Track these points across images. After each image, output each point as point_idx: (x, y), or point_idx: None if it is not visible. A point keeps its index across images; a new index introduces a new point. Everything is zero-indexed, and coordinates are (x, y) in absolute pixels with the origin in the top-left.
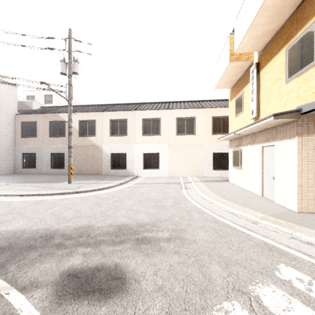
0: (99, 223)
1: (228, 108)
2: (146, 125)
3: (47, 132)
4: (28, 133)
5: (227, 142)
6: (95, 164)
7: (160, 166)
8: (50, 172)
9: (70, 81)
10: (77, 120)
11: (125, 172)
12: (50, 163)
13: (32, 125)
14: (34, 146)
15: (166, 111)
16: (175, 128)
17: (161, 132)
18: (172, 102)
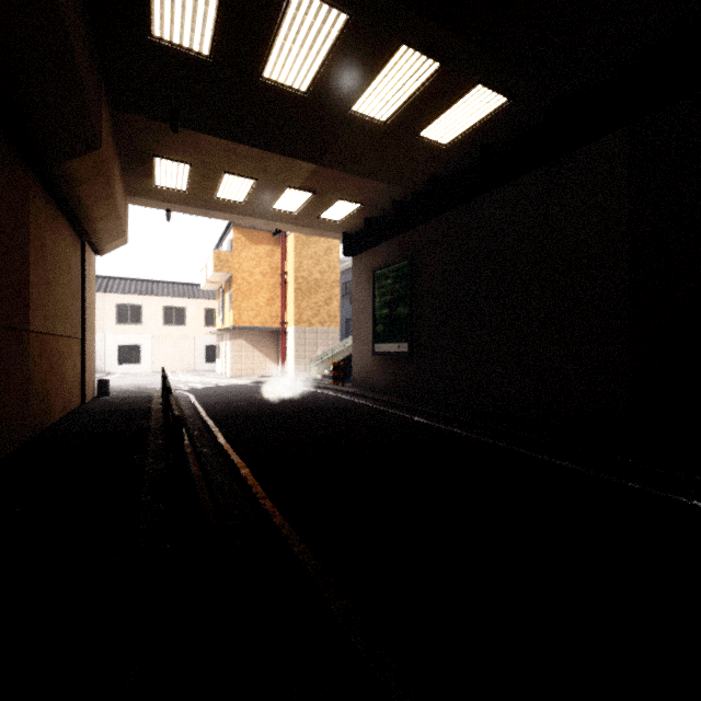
0: (118, 385)
1: None
2: (123, 312)
3: None
4: None
5: None
6: None
7: (142, 361)
8: None
9: None
10: None
11: None
12: None
13: None
14: None
15: (150, 298)
16: (162, 317)
17: (144, 322)
18: (156, 281)
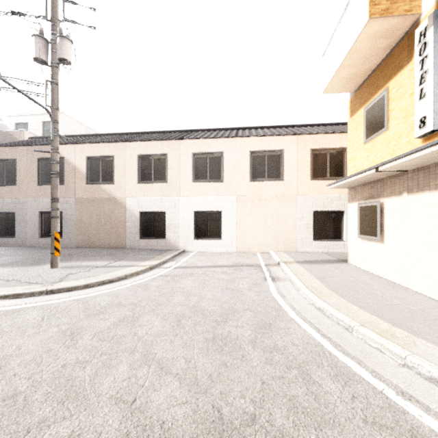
0: None
1: (339, 134)
2: (200, 164)
3: (33, 177)
4: (3, 178)
5: (337, 193)
6: (113, 230)
7: (222, 234)
8: (39, 244)
9: (54, 76)
10: (83, 156)
11: (163, 243)
12: (39, 228)
13: (9, 165)
14: (12, 201)
15: (233, 140)
16: (248, 169)
17: (225, 176)
18: (241, 128)
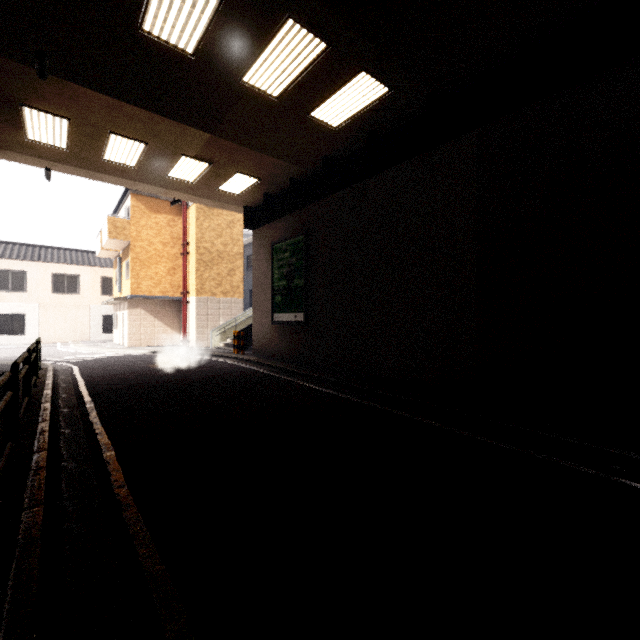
0: None
1: None
2: (2, 278)
3: None
4: None
5: None
6: None
7: (26, 331)
8: None
9: None
10: None
11: None
12: None
13: None
14: None
15: (36, 264)
16: (50, 285)
17: (28, 289)
18: (45, 247)
